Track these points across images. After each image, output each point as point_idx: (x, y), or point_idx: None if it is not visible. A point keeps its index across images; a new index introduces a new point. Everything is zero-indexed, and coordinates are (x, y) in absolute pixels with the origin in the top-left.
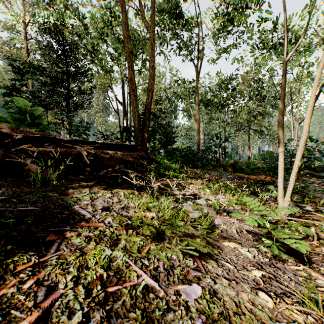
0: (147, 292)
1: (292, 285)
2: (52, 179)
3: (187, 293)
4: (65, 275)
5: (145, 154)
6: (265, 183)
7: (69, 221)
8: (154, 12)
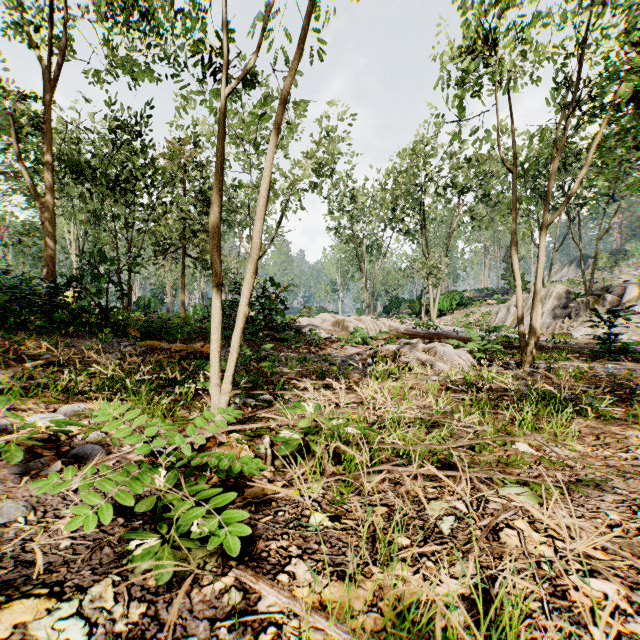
0: None
1: None
2: None
3: None
4: None
5: None
6: (203, 356)
7: None
8: None
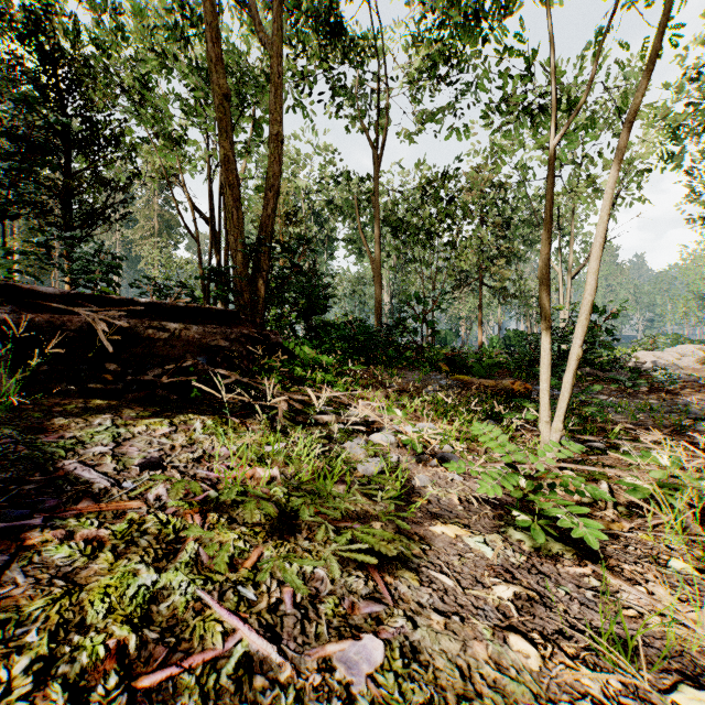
0: (247, 675)
1: (575, 611)
2: (9, 392)
3: (350, 663)
4: (9, 657)
5: (258, 333)
6: (513, 394)
7: (44, 502)
8: (280, 12)
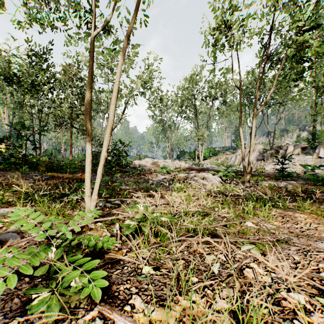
0: None
1: None
2: None
3: None
4: None
5: None
6: (81, 181)
7: None
8: None
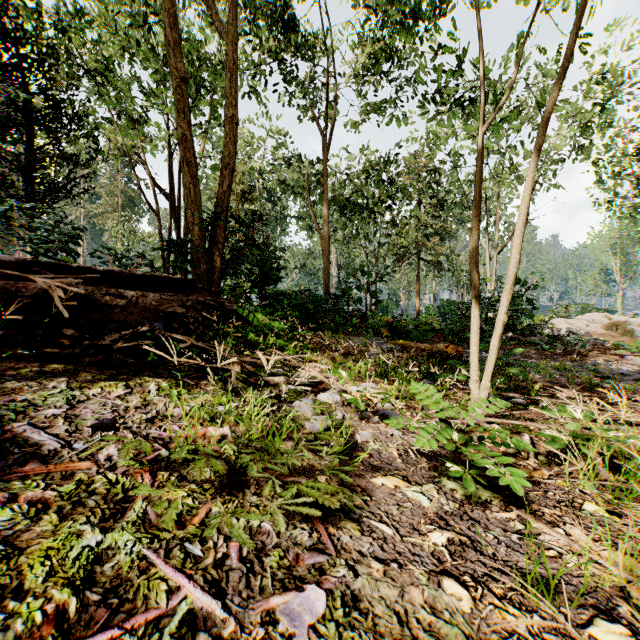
0: (190, 632)
1: (502, 553)
2: None
3: (293, 614)
4: None
5: (213, 300)
6: (446, 356)
7: None
8: (235, 3)
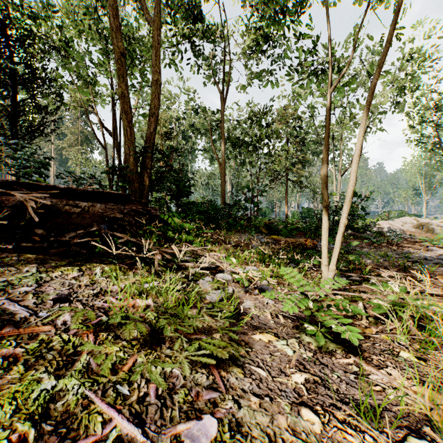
0: None
1: (343, 389)
2: None
3: (193, 437)
4: None
5: (142, 208)
6: (306, 247)
7: None
8: (159, 1)
